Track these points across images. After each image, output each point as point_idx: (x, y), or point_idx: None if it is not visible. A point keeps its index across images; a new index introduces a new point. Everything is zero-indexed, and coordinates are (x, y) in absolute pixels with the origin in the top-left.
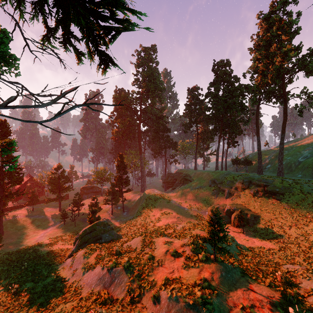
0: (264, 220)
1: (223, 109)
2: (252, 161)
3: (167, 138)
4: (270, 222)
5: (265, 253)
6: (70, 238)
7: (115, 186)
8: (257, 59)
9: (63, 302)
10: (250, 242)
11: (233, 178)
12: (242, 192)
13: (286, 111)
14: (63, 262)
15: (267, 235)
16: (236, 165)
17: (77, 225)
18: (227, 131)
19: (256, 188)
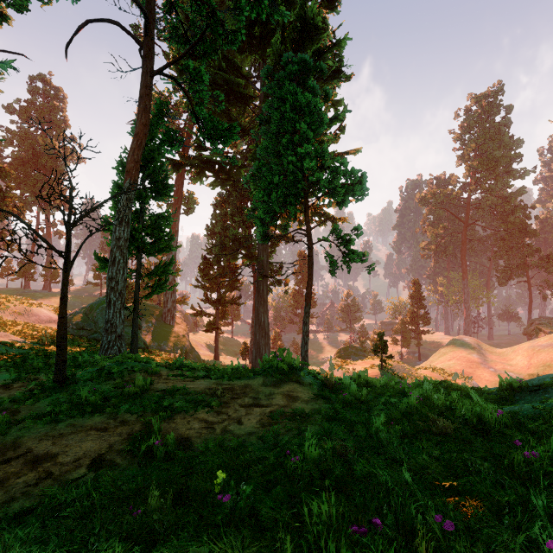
0: None
1: None
2: None
3: (527, 249)
4: None
5: None
6: None
7: (406, 323)
8: None
9: None
10: None
11: None
12: None
13: None
14: None
15: None
16: None
17: None
18: None
19: None
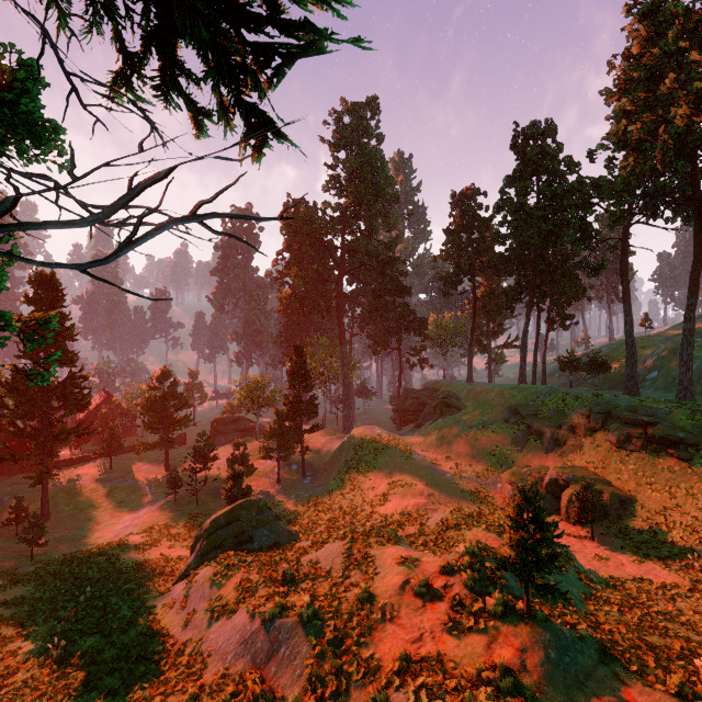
0: (647, 510)
1: (538, 238)
2: (610, 362)
3: (403, 310)
4: (662, 516)
5: (654, 595)
6: (187, 533)
7: (286, 418)
8: (626, 114)
9: (160, 692)
10: (611, 564)
11: (563, 404)
12: (587, 438)
13: (701, 240)
14: (167, 590)
15: (657, 548)
16: (569, 372)
17: (202, 503)
18: (547, 292)
19: (623, 428)
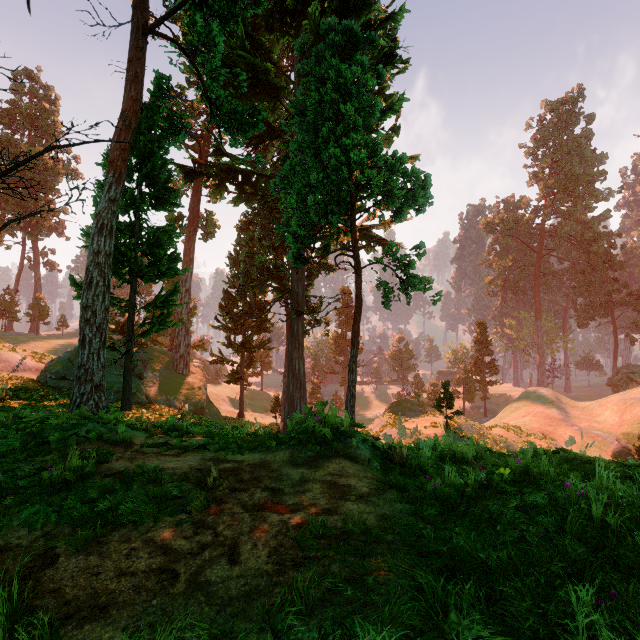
0: None
1: None
2: None
3: (613, 284)
4: None
5: None
6: None
7: (470, 372)
8: None
9: None
10: None
11: None
12: None
13: None
14: None
15: None
16: None
17: None
18: None
19: None
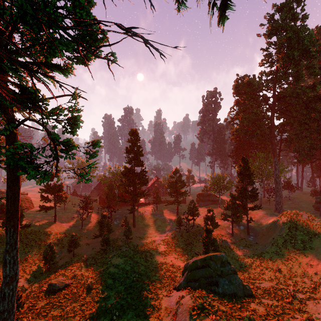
0: None
1: None
2: None
3: None
4: None
5: None
6: (183, 252)
7: (236, 199)
8: None
9: None
10: None
11: None
12: None
13: None
14: (169, 292)
15: None
16: None
17: (191, 237)
18: None
19: None
